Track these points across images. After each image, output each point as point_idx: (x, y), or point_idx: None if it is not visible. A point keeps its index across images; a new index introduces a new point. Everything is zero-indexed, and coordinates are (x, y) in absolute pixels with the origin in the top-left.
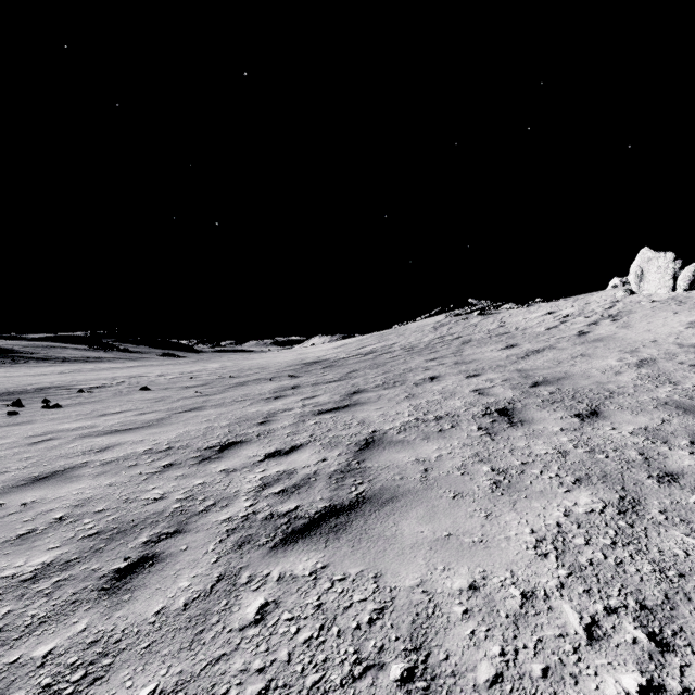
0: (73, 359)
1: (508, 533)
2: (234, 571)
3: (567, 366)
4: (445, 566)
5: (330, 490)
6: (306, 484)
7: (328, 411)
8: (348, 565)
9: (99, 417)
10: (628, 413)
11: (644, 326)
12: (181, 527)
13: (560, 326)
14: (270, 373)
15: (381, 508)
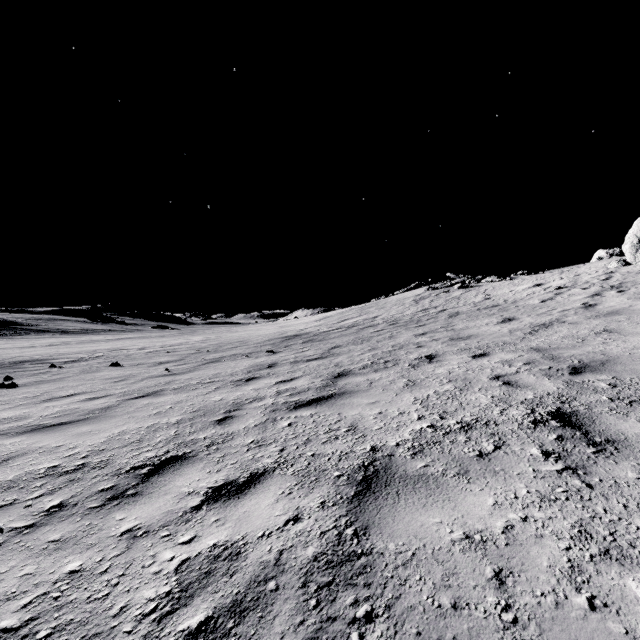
0: (71, 331)
1: None
2: None
3: (598, 344)
4: None
5: (304, 639)
6: (256, 606)
7: (307, 403)
8: None
9: (42, 403)
10: None
11: None
12: None
13: (557, 298)
14: (249, 347)
15: None
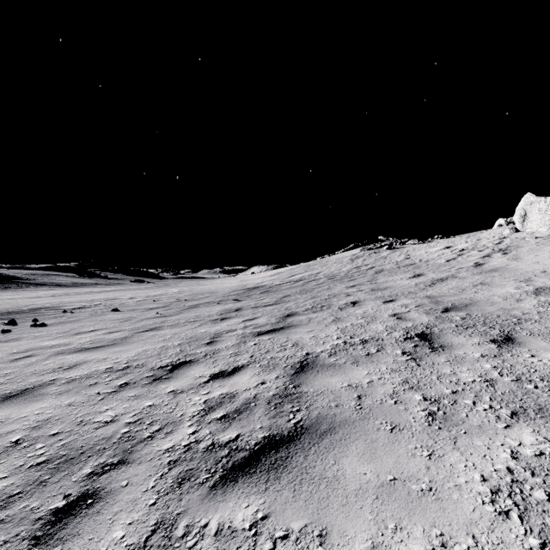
0: (64, 285)
1: (457, 480)
2: (170, 518)
3: (470, 293)
4: (396, 524)
5: (269, 417)
6: (247, 410)
7: (266, 332)
8: (289, 516)
9: (74, 335)
10: (541, 339)
11: (532, 258)
12: (126, 456)
13: (458, 258)
14: (218, 297)
15: (320, 441)
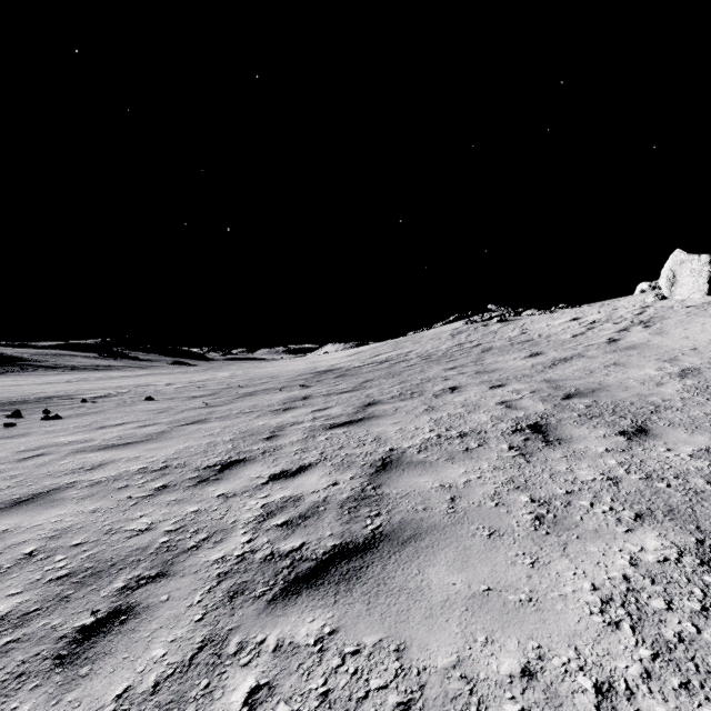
0: (82, 368)
1: (563, 589)
2: (220, 635)
3: (600, 376)
4: (487, 637)
5: (342, 523)
6: (314, 515)
7: (340, 424)
8: (362, 630)
9: (97, 430)
10: (681, 430)
11: (680, 332)
12: (166, 568)
13: (587, 333)
14: (281, 382)
15: (402, 549)
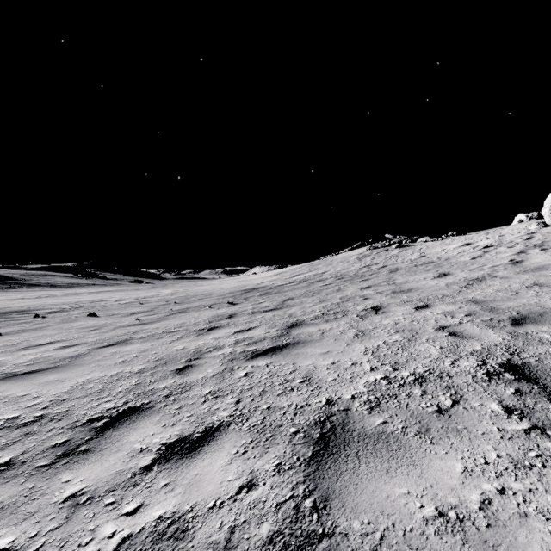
0: (59, 285)
1: None
2: None
3: (531, 297)
4: None
5: None
6: None
7: (263, 352)
8: None
9: (19, 351)
10: None
11: None
12: None
13: (486, 255)
14: (212, 299)
15: None
